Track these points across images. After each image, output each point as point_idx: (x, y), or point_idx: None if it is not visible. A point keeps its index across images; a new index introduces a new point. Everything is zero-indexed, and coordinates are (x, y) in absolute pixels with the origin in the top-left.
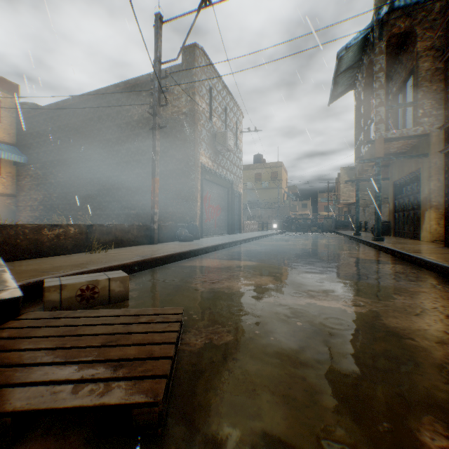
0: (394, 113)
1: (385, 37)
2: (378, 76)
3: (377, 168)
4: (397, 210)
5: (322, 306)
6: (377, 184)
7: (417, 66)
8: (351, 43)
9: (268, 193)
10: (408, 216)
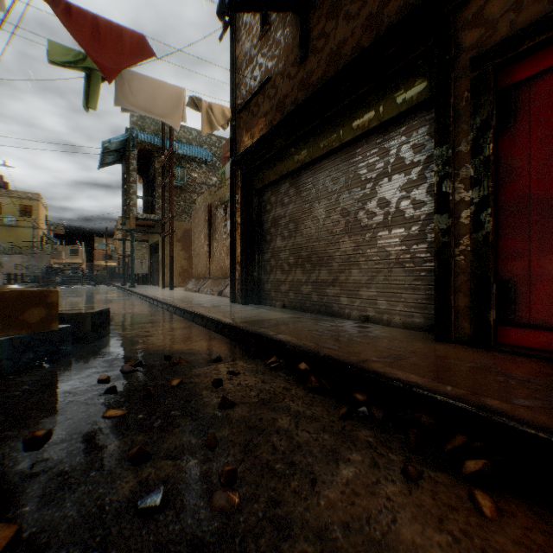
0: (152, 194)
1: (137, 149)
2: (133, 173)
3: (133, 237)
4: (152, 266)
5: (78, 306)
6: (133, 248)
7: (156, 176)
8: (114, 140)
9: (16, 232)
10: (157, 271)
